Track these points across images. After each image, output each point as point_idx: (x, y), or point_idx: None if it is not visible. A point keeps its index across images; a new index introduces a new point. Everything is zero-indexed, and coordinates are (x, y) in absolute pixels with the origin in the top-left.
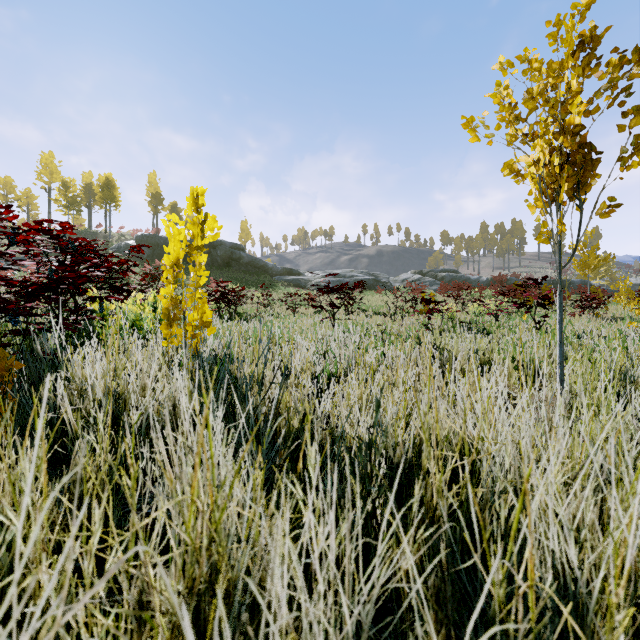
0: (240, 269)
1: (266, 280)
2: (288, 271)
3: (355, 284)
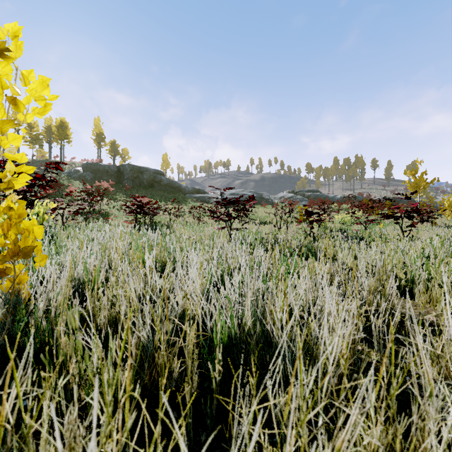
0: (161, 189)
1: (180, 197)
2: (196, 190)
3: (250, 197)
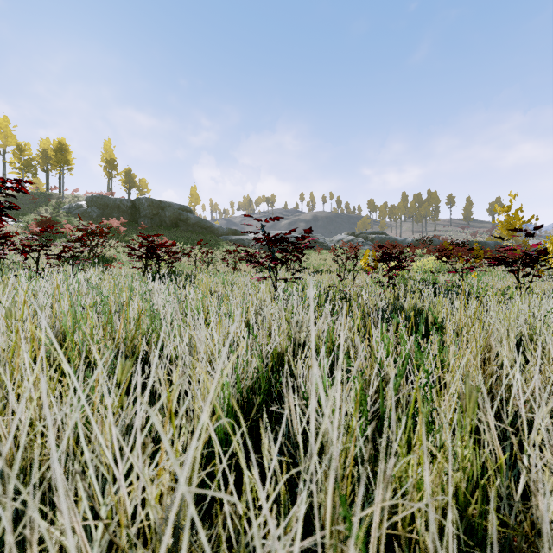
0: (187, 229)
1: (212, 239)
2: (233, 232)
3: (305, 232)
